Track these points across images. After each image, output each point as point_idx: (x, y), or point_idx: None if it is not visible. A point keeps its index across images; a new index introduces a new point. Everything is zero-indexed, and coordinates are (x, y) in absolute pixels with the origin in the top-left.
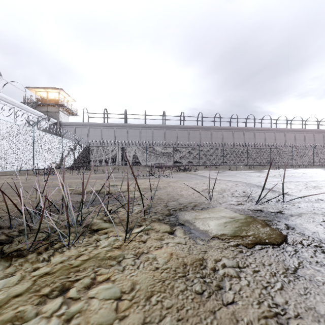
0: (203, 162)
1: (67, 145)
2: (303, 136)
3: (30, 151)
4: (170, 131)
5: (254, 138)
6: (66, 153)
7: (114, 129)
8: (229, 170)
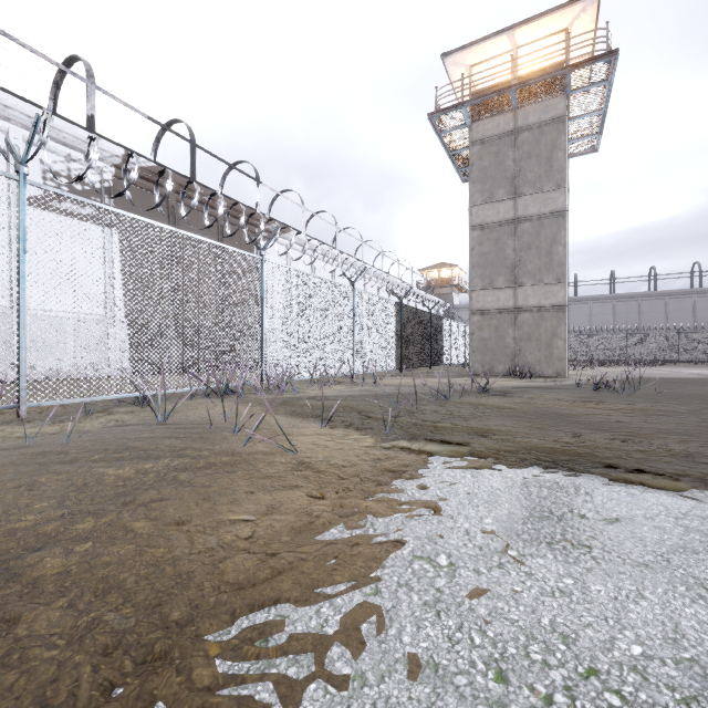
0: (688, 356)
1: None
2: None
3: None
4: (624, 304)
5: None
6: None
7: None
8: None
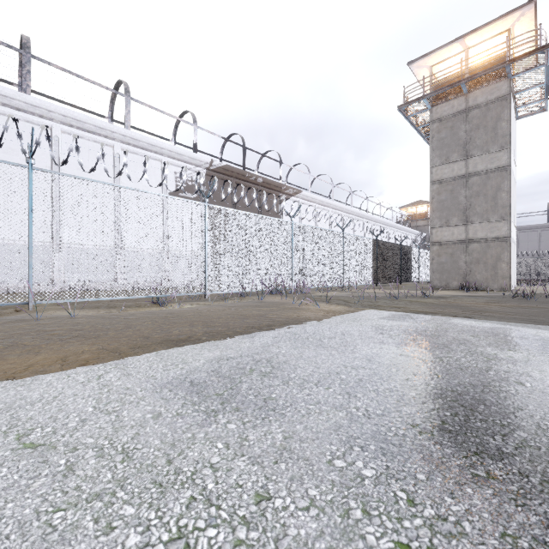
0: None
1: None
2: None
3: None
4: None
5: None
6: None
7: None
8: None
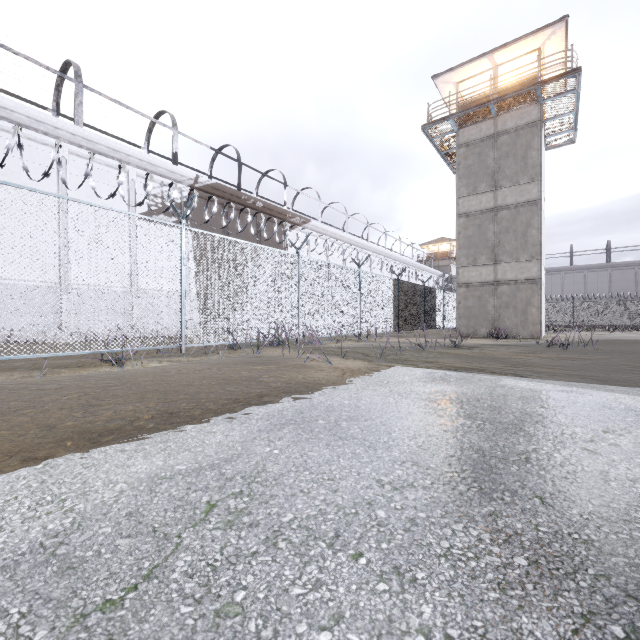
0: None
1: None
2: None
3: None
4: (621, 272)
5: None
6: None
7: None
8: None
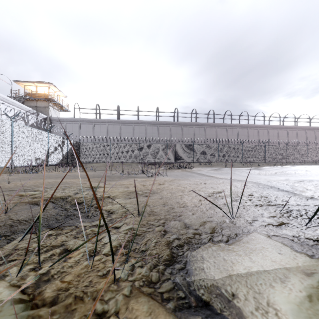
0: (198, 159)
1: (54, 141)
2: (296, 133)
3: (7, 146)
4: (163, 128)
5: (247, 135)
6: (52, 149)
7: (106, 125)
8: (225, 167)
